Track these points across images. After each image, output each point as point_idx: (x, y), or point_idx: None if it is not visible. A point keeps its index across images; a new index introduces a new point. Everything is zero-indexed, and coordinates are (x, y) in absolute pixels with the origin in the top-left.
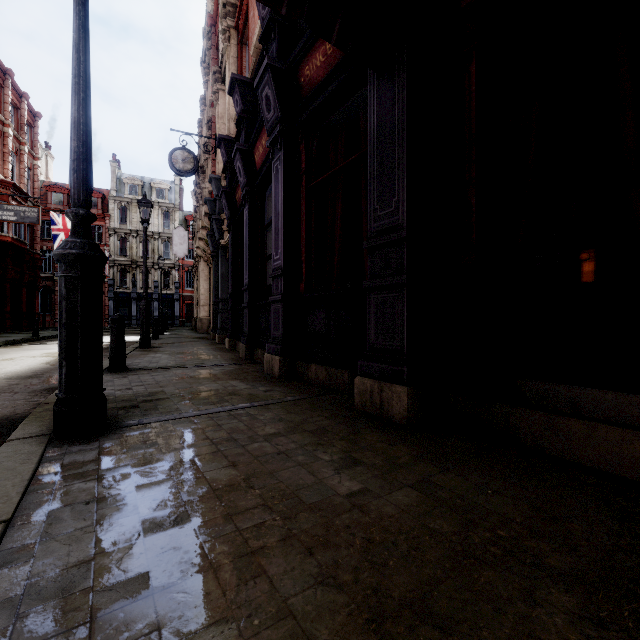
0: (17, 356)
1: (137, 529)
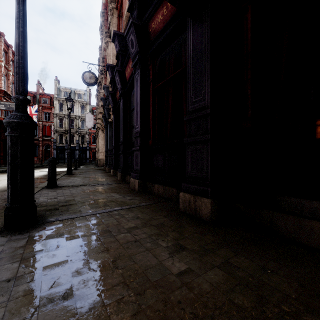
0: (2, 179)
1: (35, 304)
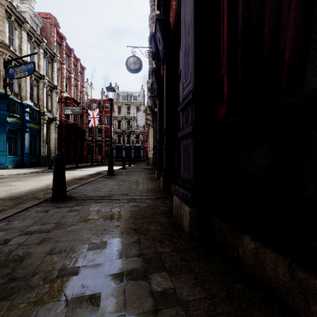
0: (47, 178)
1: None
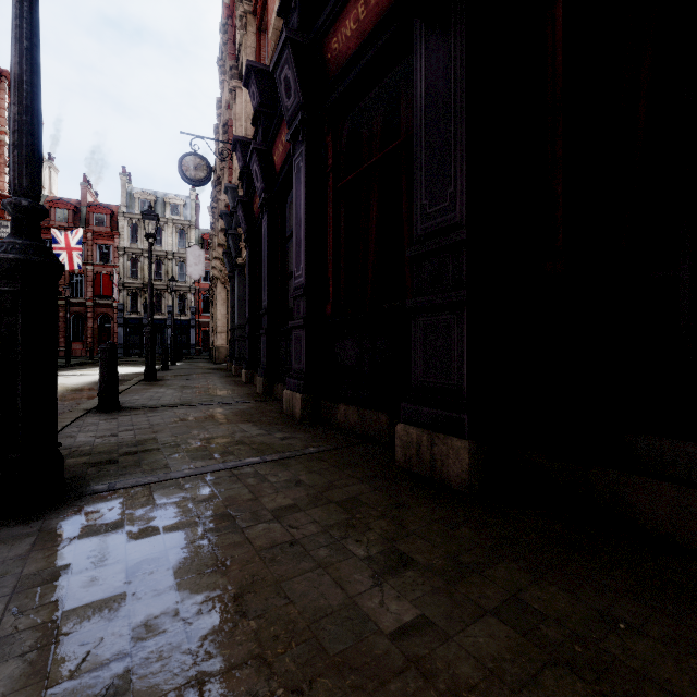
0: None
1: None
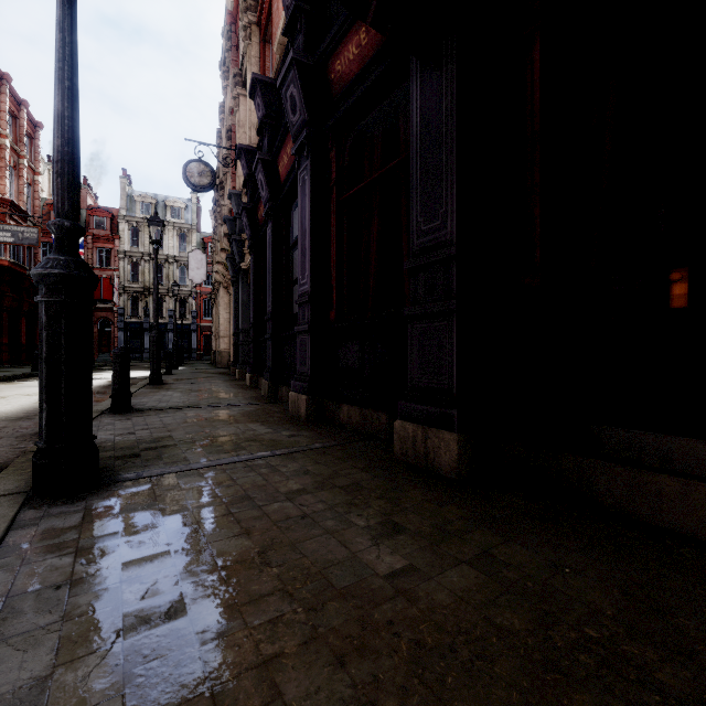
0: (10, 394)
1: (116, 627)
